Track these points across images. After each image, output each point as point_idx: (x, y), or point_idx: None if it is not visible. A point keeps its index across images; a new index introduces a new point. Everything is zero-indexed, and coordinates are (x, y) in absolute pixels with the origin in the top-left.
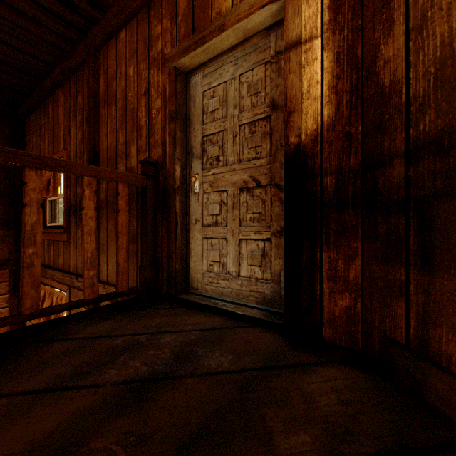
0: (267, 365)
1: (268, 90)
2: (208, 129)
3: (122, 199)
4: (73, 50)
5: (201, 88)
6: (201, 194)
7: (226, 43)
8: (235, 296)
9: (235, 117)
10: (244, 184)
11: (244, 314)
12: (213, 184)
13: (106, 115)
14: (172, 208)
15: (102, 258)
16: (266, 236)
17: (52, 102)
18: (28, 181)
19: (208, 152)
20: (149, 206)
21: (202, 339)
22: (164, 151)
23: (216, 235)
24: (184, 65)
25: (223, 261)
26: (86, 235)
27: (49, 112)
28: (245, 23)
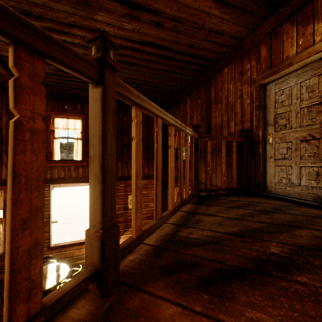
0: (320, 217)
1: (321, 89)
2: (278, 111)
3: (234, 148)
4: (198, 80)
5: (274, 90)
6: (273, 143)
7: (292, 69)
8: (297, 195)
9: (297, 104)
10: (303, 138)
11: (304, 202)
12: (282, 138)
13: (215, 108)
14: (257, 151)
15: (212, 175)
16: (319, 165)
17: (182, 103)
18: (208, 145)
19: (278, 122)
20: (244, 150)
21: (283, 207)
22: (251, 124)
23: (284, 164)
24: (264, 82)
25: (288, 177)
26: (222, 163)
27: (181, 107)
28: (305, 61)
